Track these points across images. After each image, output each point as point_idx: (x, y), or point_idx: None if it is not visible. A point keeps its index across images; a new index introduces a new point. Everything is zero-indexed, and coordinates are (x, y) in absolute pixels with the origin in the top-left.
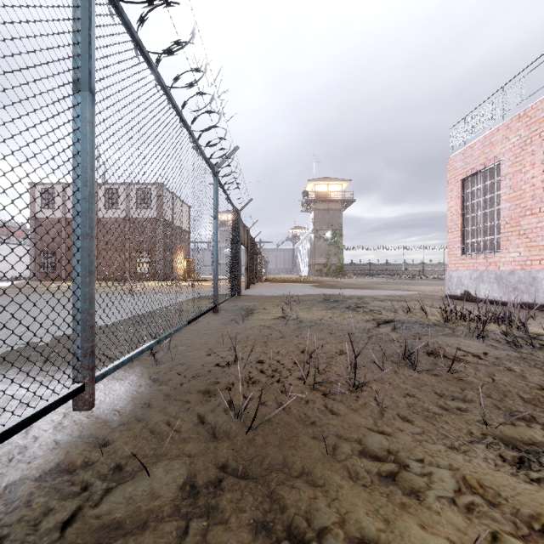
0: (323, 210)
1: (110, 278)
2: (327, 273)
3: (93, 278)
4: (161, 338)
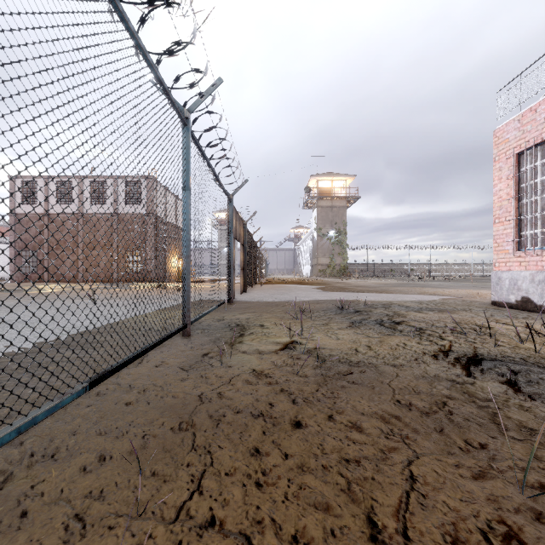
0: (326, 207)
1: None
2: (331, 273)
3: None
4: None
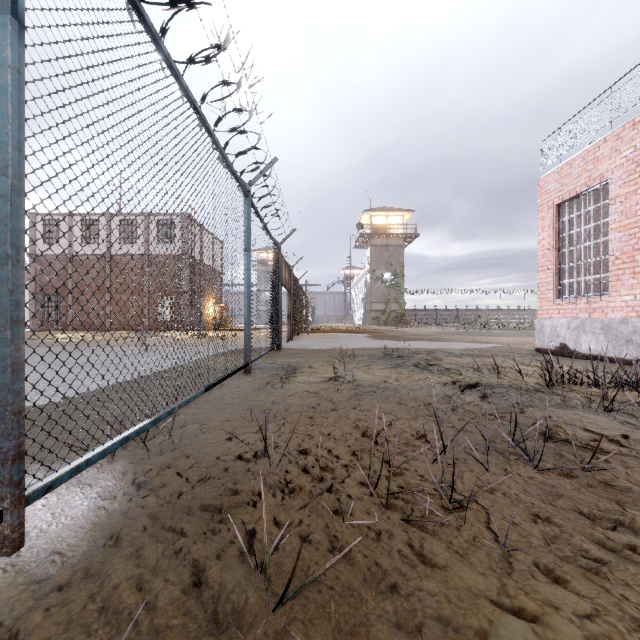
0: (381, 246)
1: (63, 330)
2: (386, 321)
3: (22, 330)
4: (162, 415)
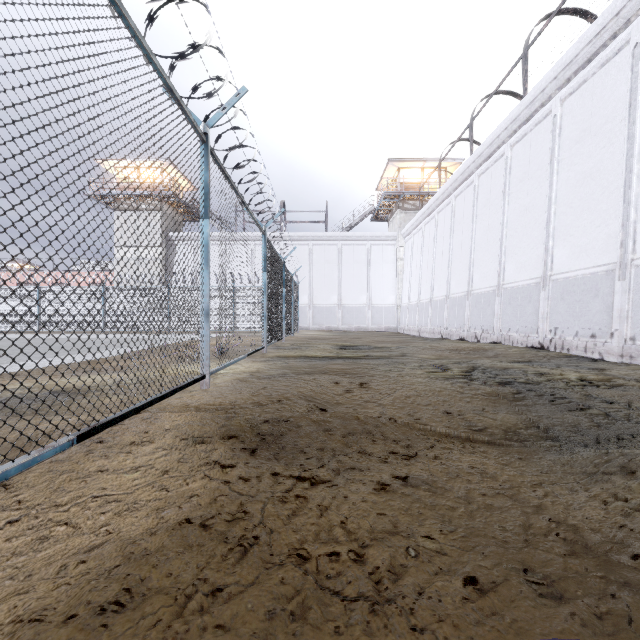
0: None
1: None
2: None
3: None
4: None
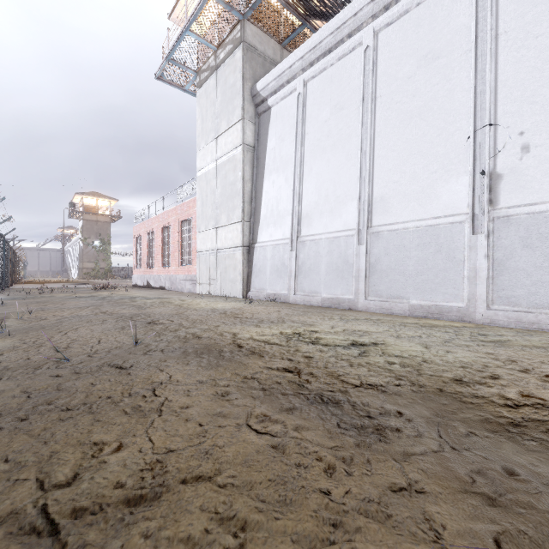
0: (92, 221)
1: None
2: (96, 275)
3: None
4: None
